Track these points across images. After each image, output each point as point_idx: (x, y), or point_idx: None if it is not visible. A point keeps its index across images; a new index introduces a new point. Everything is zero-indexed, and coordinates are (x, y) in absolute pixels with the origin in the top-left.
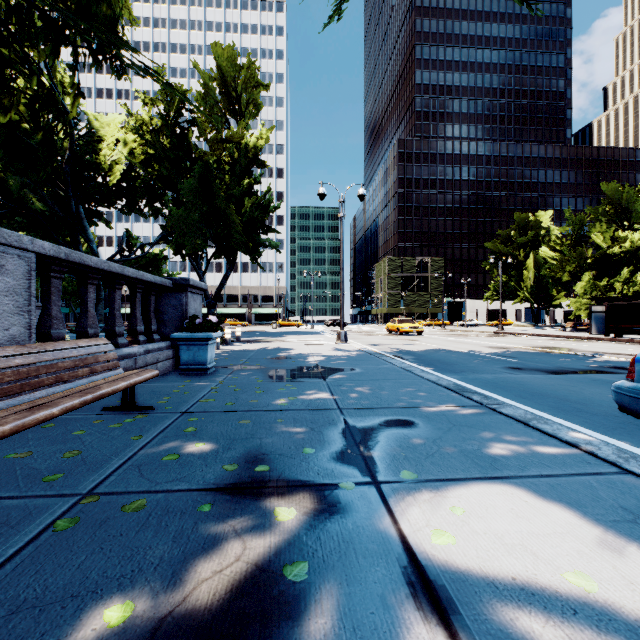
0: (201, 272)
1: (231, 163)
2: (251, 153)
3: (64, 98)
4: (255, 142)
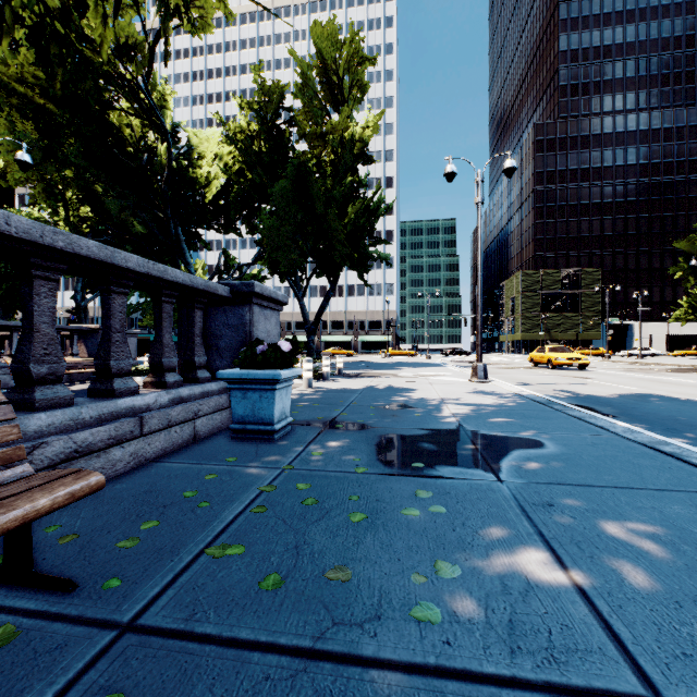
0: (300, 294)
1: (332, 162)
2: (356, 148)
3: (166, 118)
4: (360, 134)
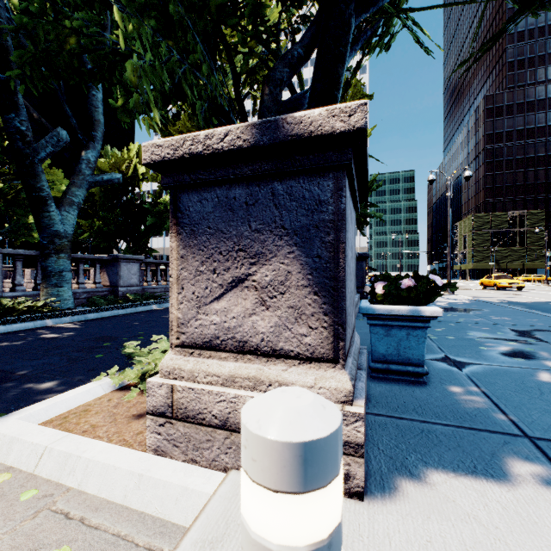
0: None
1: None
2: None
3: None
4: None
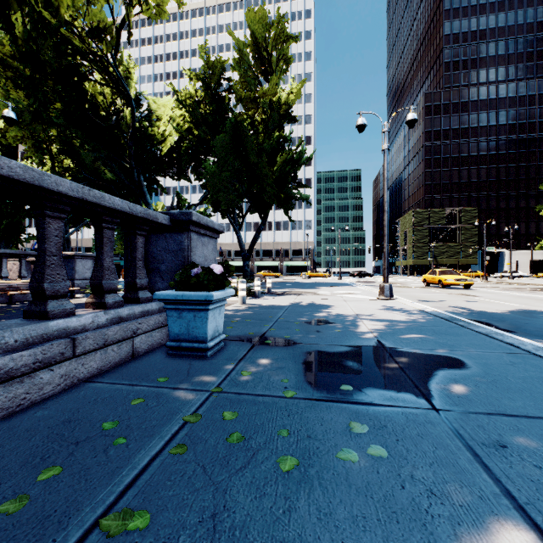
0: (237, 227)
1: (263, 121)
2: (282, 110)
3: (131, 88)
4: (286, 98)
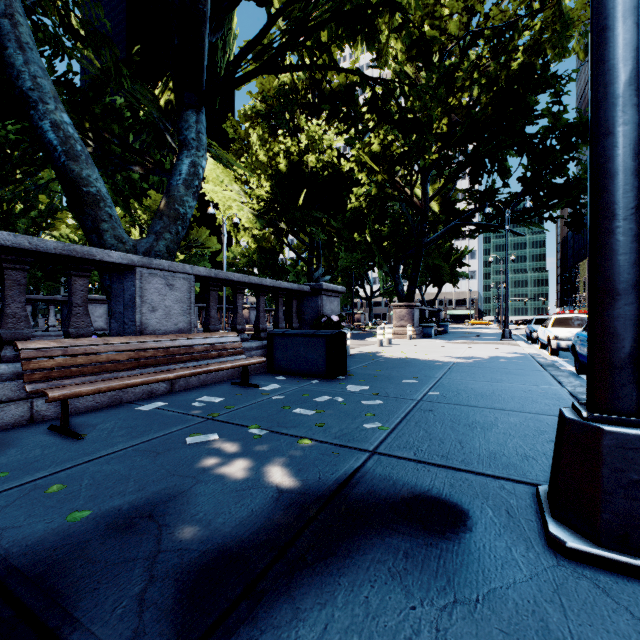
0: (422, 293)
1: None
2: None
3: None
4: None
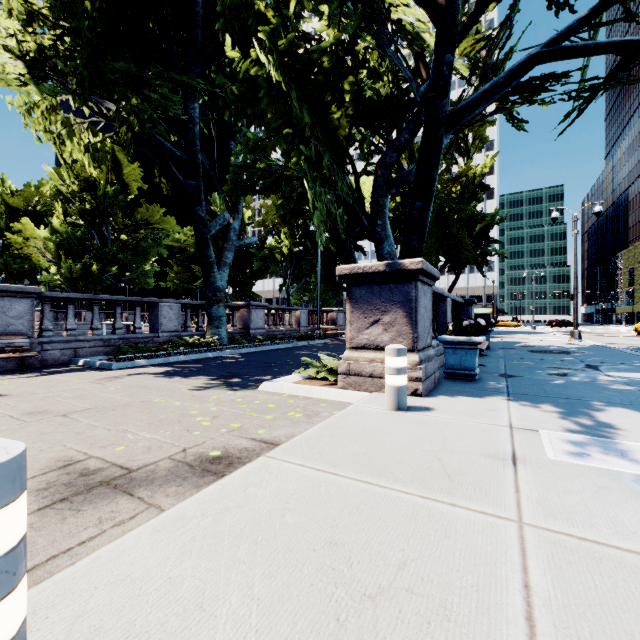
0: None
1: (460, 194)
2: (476, 180)
3: None
4: (480, 171)
